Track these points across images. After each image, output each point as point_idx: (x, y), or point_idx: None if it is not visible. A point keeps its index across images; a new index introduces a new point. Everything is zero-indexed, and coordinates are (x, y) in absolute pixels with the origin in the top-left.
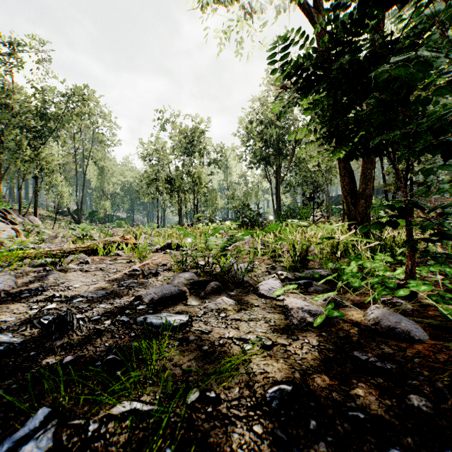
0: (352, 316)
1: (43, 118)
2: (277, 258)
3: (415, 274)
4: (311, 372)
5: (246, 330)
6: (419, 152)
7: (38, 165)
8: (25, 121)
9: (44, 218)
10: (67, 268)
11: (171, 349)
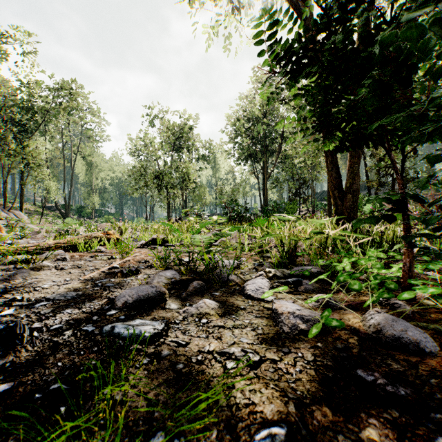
0: (349, 321)
1: (29, 112)
2: (265, 253)
3: (414, 272)
4: (309, 401)
5: (229, 341)
6: (430, 133)
7: (24, 159)
8: (11, 115)
9: (30, 213)
10: (41, 265)
11: (138, 369)
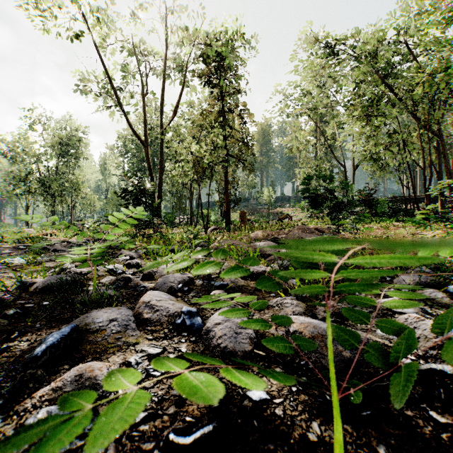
0: None
1: None
2: None
3: None
4: None
5: None
6: None
7: None
8: None
9: None
10: None
11: None
